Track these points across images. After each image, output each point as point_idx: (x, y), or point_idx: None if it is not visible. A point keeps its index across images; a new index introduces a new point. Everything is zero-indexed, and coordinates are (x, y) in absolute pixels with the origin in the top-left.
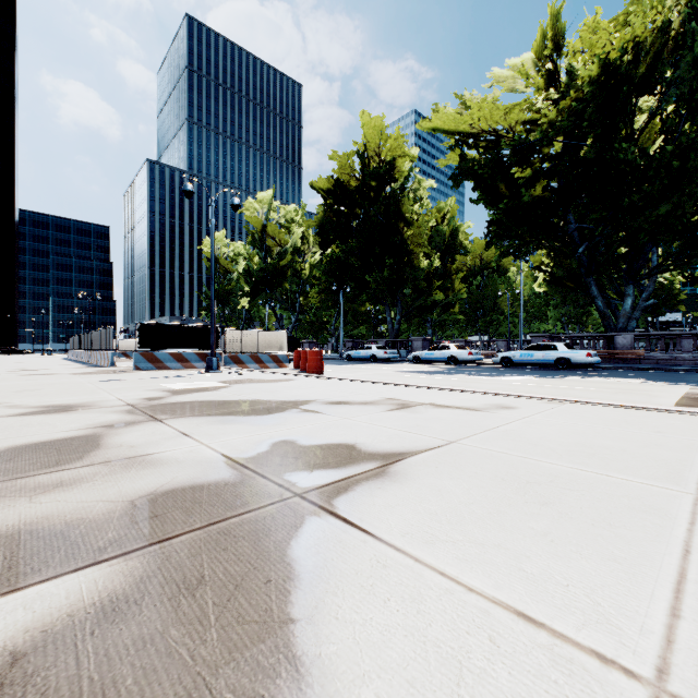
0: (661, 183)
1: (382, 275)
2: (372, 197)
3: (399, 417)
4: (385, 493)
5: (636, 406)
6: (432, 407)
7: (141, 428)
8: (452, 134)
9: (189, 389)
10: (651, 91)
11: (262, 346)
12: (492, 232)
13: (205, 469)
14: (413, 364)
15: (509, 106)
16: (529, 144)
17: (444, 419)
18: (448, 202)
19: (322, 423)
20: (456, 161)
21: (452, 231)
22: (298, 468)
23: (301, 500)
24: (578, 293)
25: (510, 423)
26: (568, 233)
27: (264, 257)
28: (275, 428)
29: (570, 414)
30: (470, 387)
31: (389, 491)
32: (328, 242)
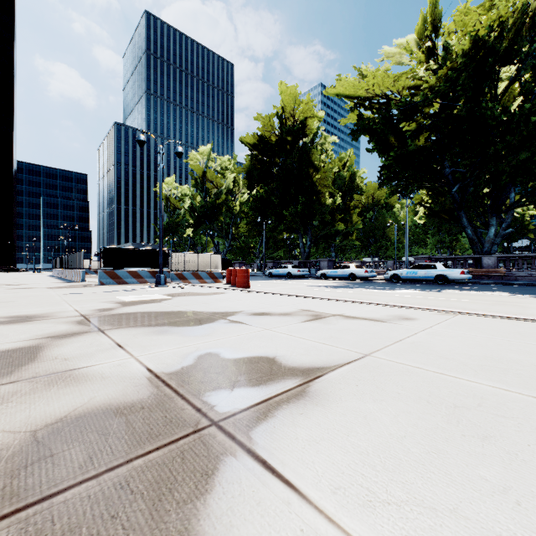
0: (521, 135)
1: (296, 210)
2: (288, 149)
3: (314, 328)
4: (308, 421)
5: (521, 317)
6: (342, 318)
7: (82, 338)
8: (351, 98)
9: (137, 301)
10: (512, 61)
11: (201, 265)
12: (384, 175)
13: (126, 387)
14: (321, 280)
15: (398, 74)
16: (413, 105)
17: (354, 330)
18: (348, 153)
19: (245, 334)
20: (354, 120)
21: (350, 176)
22: (218, 386)
23: (217, 430)
24: (451, 224)
25: (415, 335)
26: (445, 176)
27: (204, 197)
28: (203, 339)
29: (466, 326)
30: (370, 299)
31: (312, 418)
32: (254, 184)
